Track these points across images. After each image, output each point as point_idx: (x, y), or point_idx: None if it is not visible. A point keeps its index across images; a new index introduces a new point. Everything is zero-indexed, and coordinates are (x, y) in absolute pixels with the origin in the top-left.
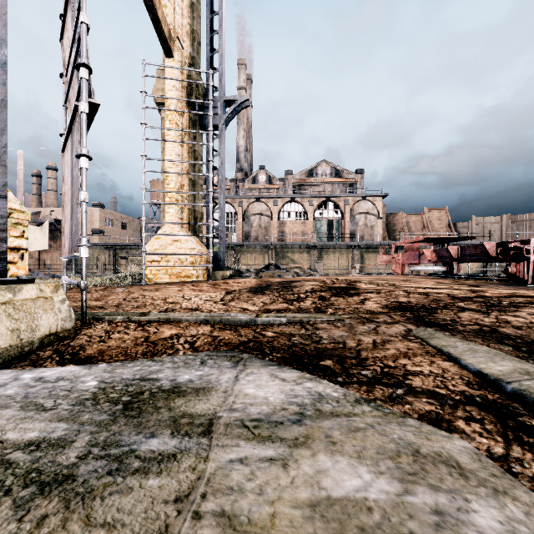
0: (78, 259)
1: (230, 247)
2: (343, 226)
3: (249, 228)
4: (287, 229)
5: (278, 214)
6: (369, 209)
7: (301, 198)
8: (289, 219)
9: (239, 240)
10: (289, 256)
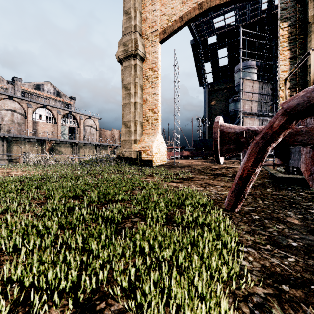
0: None
1: (2, 138)
2: (79, 132)
3: None
4: (39, 127)
5: (32, 115)
6: (92, 124)
7: (51, 107)
8: (41, 121)
9: None
10: (58, 149)
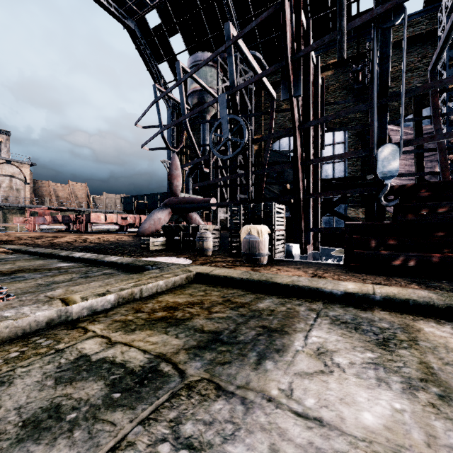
0: None
1: None
2: None
3: None
4: None
5: None
6: (15, 173)
7: None
8: None
9: None
10: None
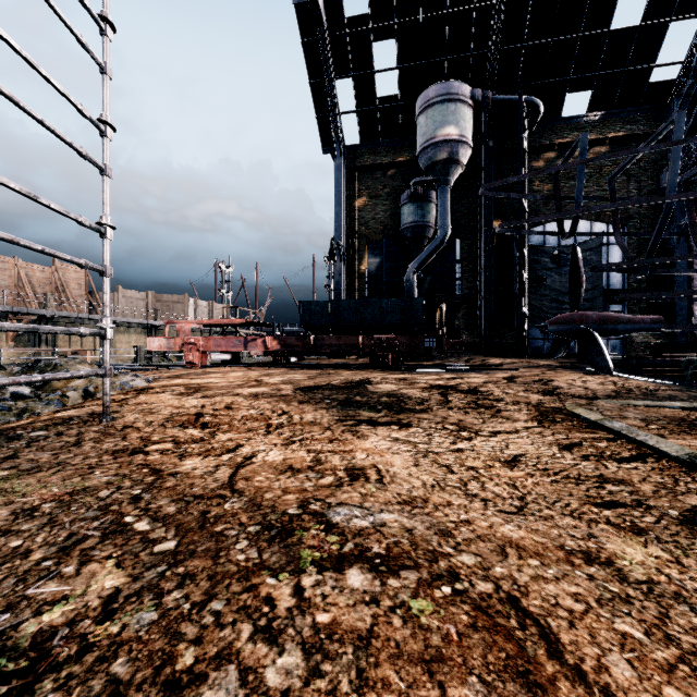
0: None
1: None
2: None
3: None
4: None
5: None
6: None
7: None
8: None
9: None
10: None
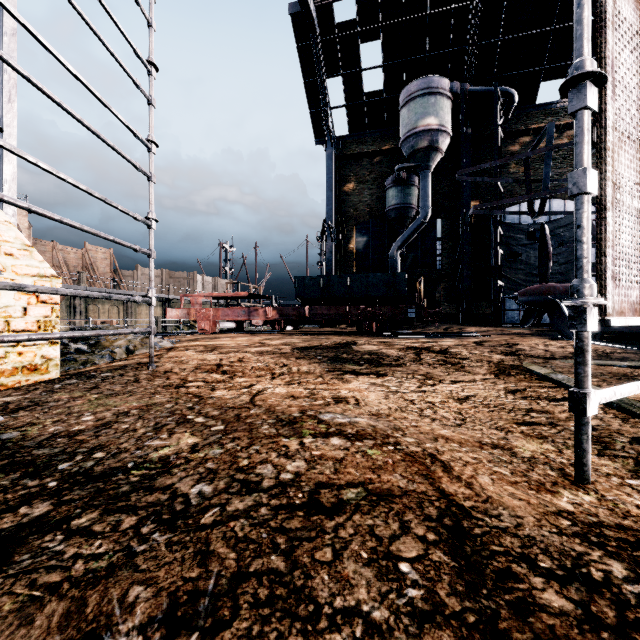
0: None
1: None
2: None
3: None
4: None
5: None
6: None
7: None
8: None
9: None
10: None
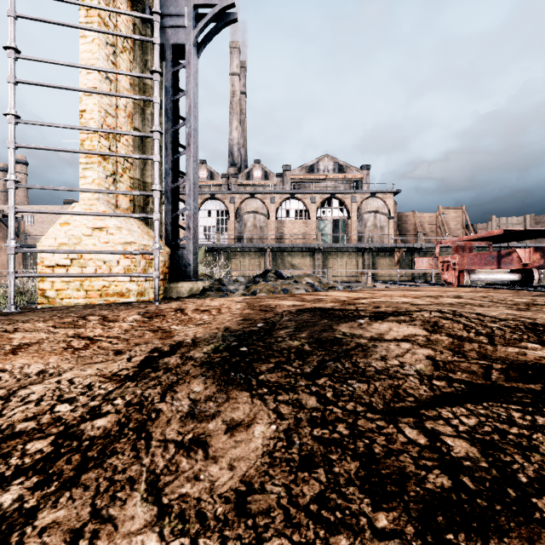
0: (34, 263)
1: (219, 250)
2: (349, 227)
3: (242, 228)
4: (286, 229)
5: (275, 213)
6: (378, 208)
7: (302, 195)
8: (289, 219)
9: (231, 242)
10: (288, 260)
